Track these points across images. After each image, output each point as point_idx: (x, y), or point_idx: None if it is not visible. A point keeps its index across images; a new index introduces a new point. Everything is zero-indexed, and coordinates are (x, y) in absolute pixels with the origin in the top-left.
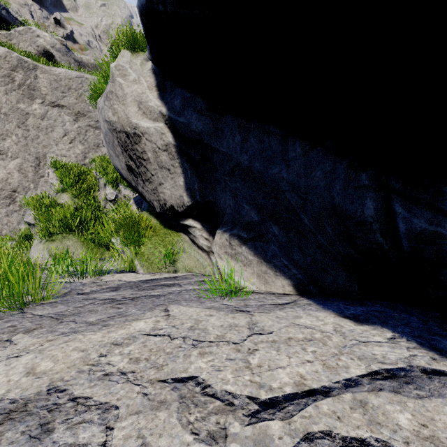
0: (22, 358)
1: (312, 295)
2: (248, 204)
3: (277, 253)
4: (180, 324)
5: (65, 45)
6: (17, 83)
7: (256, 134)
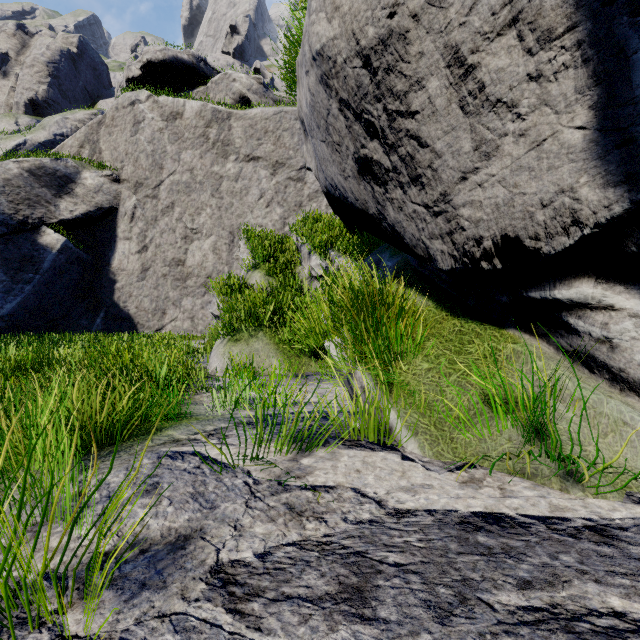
0: None
1: None
2: None
3: None
4: None
5: (262, 83)
6: (212, 141)
7: None
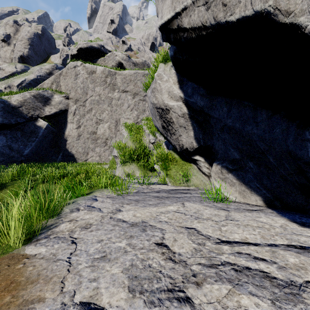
0: (130, 211)
1: (277, 208)
2: (232, 148)
3: (252, 179)
4: (189, 210)
5: (128, 56)
6: (108, 83)
7: (236, 106)
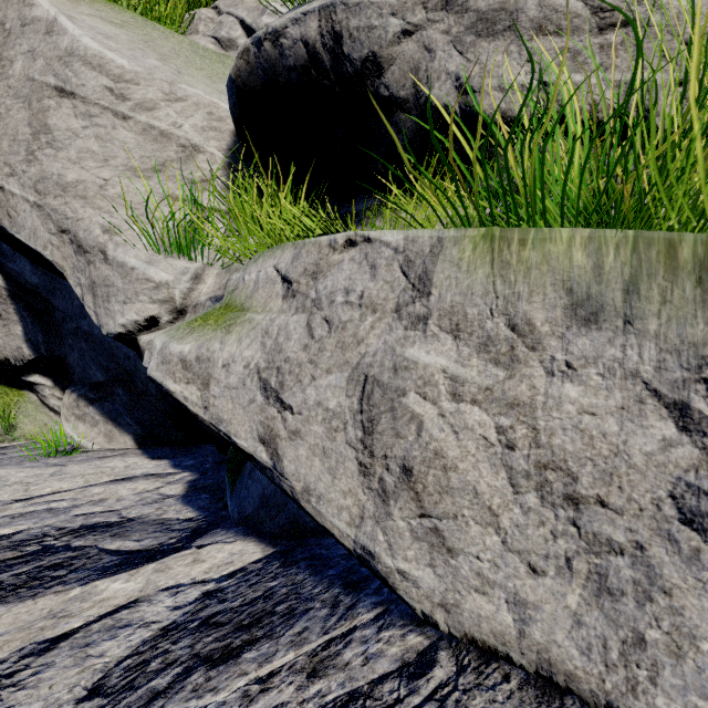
0: None
1: (150, 447)
2: (95, 364)
3: (122, 412)
4: None
5: None
6: None
7: None
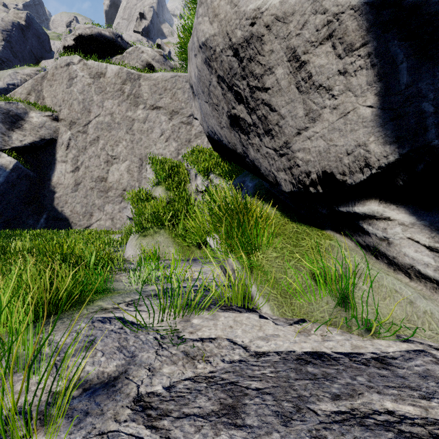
0: None
1: None
2: None
3: None
4: None
5: (162, 55)
6: (126, 94)
7: None
